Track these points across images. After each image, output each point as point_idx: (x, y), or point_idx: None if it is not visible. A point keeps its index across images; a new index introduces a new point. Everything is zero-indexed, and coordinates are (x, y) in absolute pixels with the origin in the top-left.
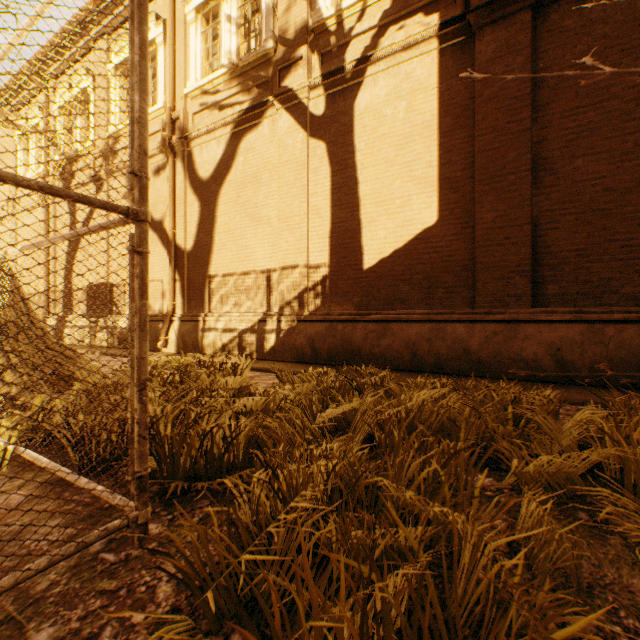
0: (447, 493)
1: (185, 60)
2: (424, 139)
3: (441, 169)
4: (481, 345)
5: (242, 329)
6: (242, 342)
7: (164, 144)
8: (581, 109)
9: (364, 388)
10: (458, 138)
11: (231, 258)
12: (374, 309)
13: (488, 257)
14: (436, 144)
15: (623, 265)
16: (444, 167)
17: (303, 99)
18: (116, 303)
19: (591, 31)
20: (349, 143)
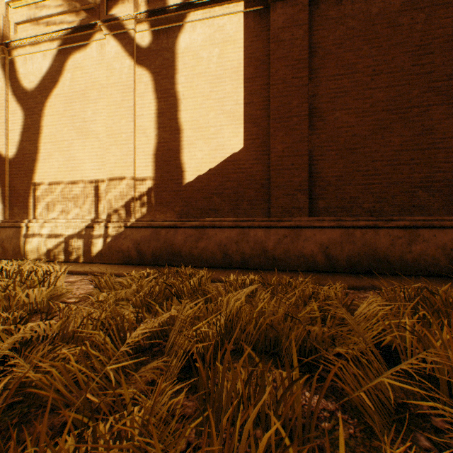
0: None
1: None
2: (233, 81)
3: (246, 107)
4: (275, 245)
5: (69, 235)
6: (68, 247)
7: None
8: (339, 76)
9: (183, 291)
10: (258, 84)
11: (58, 167)
12: (193, 217)
13: (280, 178)
14: (242, 87)
15: (364, 188)
16: (248, 106)
17: (130, 30)
18: None
19: (345, 22)
20: (172, 75)
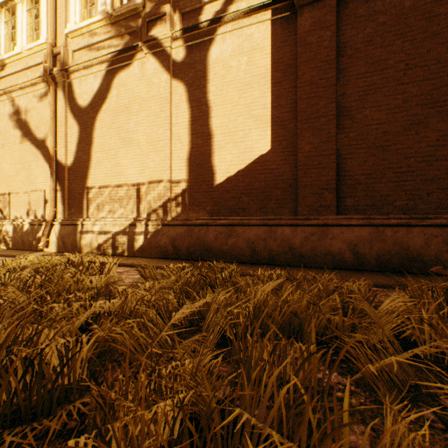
0: (313, 421)
1: (65, 5)
2: (260, 87)
3: (273, 110)
4: (302, 243)
5: (115, 231)
6: (115, 242)
7: (45, 73)
8: (369, 74)
9: (216, 282)
10: (285, 88)
11: (106, 173)
12: (223, 216)
13: (306, 177)
14: (269, 91)
15: (396, 186)
16: (275, 109)
17: (167, 47)
18: (1, 209)
19: (375, 19)
20: (203, 85)
